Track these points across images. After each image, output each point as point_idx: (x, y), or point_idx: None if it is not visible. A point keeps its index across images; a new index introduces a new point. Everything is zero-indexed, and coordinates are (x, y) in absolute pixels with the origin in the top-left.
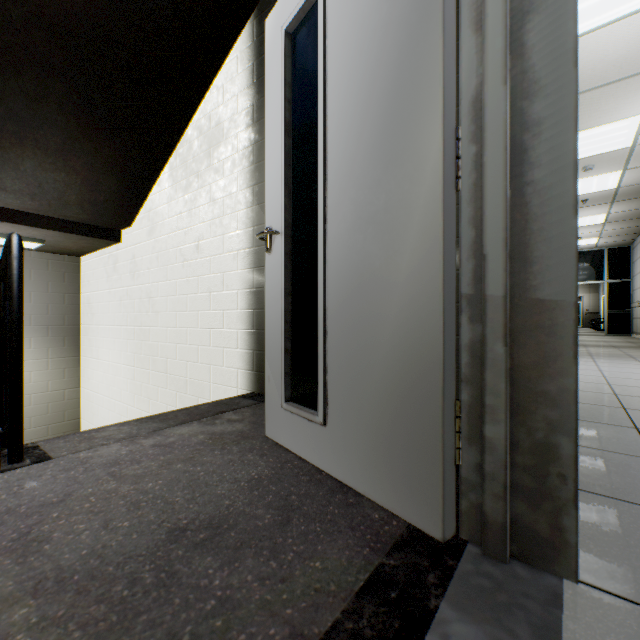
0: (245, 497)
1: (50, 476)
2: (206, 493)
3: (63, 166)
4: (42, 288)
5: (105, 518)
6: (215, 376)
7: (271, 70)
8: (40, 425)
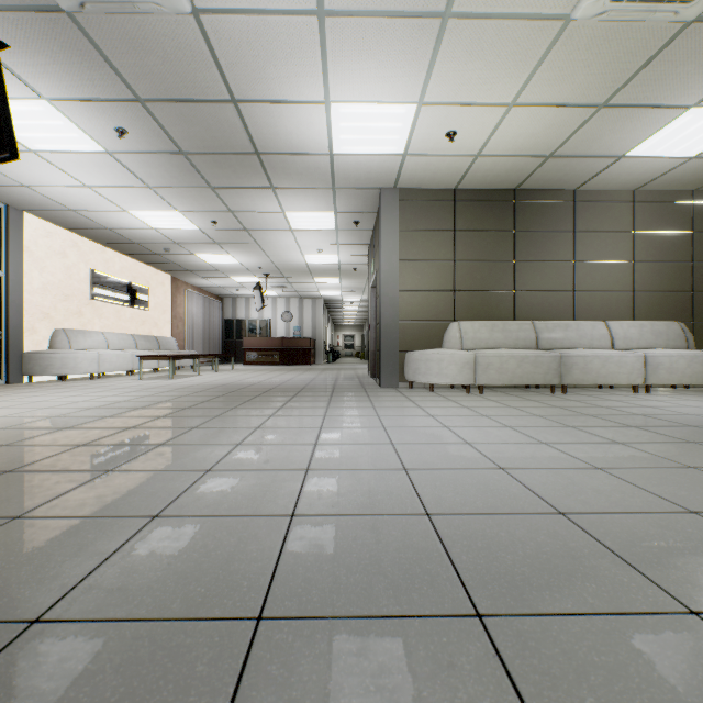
0: None
1: None
2: None
3: None
4: None
5: None
6: None
7: None
8: None
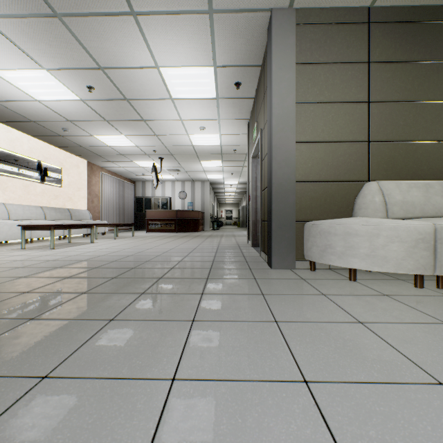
0: None
1: None
2: None
3: None
4: None
5: None
6: None
7: None
8: None
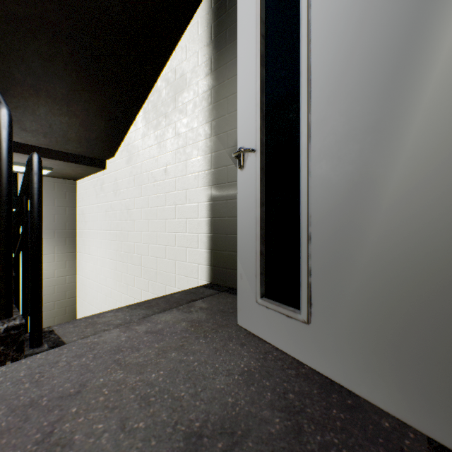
0: (245, 394)
1: (65, 363)
2: (207, 387)
3: (67, 111)
4: (50, 203)
5: (120, 416)
6: (179, 269)
7: (243, 13)
8: (49, 301)
